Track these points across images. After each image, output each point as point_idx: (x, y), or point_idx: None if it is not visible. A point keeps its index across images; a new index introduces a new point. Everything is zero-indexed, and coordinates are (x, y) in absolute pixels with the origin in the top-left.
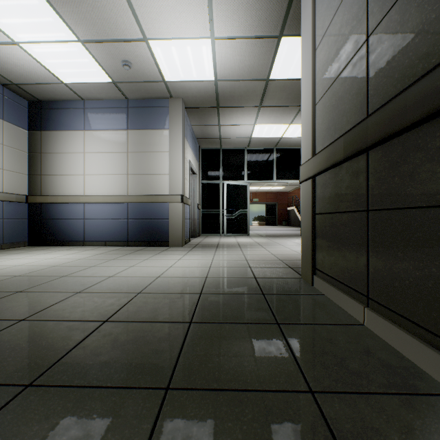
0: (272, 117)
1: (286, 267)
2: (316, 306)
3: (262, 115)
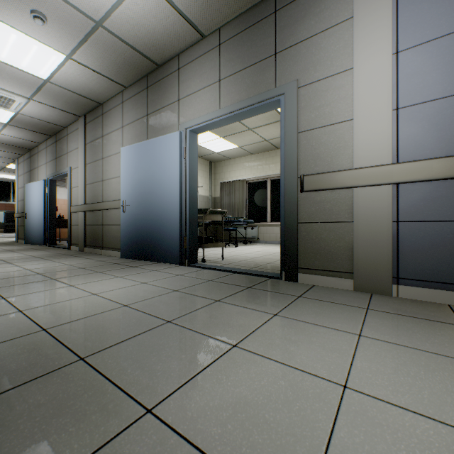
0: (9, 174)
1: (12, 241)
2: (16, 243)
3: (2, 172)
